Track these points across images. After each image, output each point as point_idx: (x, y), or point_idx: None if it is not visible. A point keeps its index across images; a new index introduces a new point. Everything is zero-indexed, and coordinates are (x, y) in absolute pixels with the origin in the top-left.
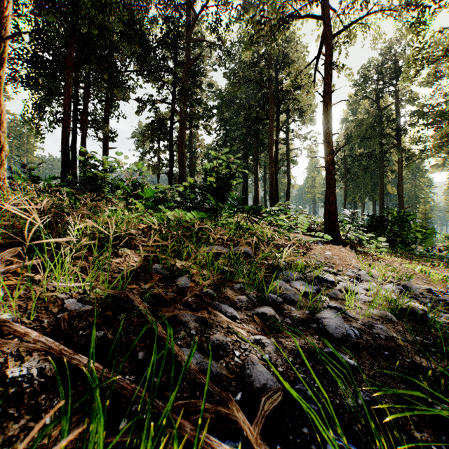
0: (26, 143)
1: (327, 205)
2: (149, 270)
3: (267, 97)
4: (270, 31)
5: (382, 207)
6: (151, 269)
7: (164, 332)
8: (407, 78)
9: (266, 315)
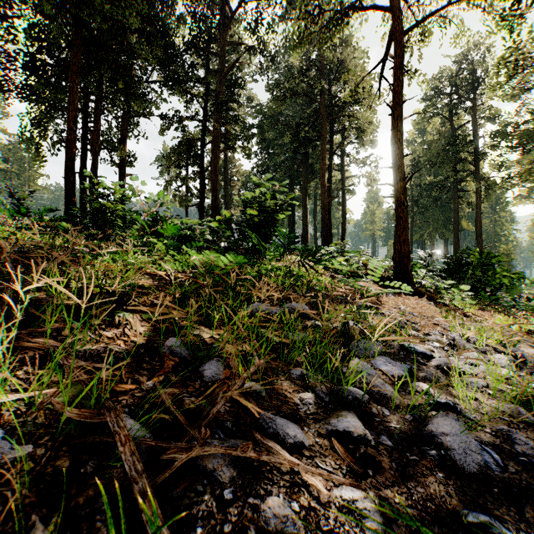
0: (27, 169)
1: (397, 244)
2: (159, 349)
3: (319, 113)
4: (325, 26)
5: (457, 246)
6: (163, 347)
7: (165, 528)
8: (496, 86)
9: (351, 435)
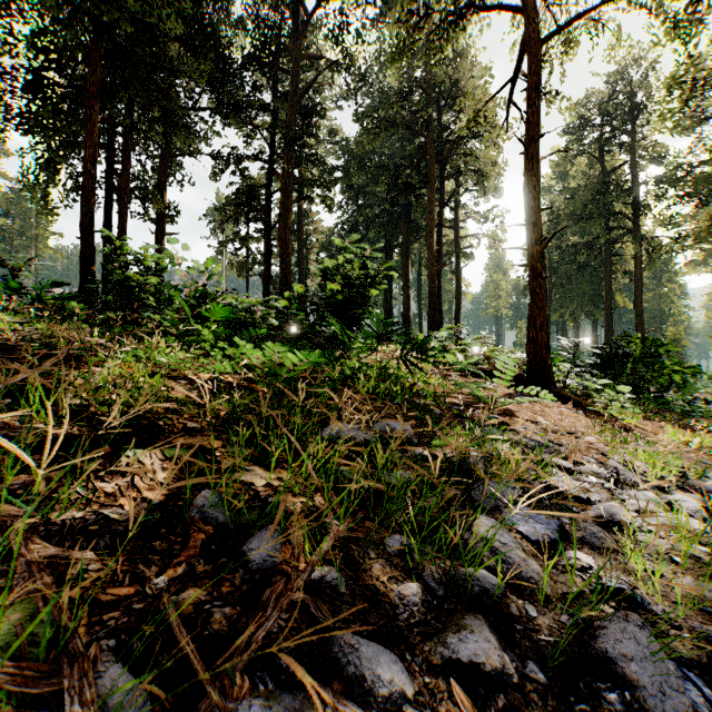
0: (34, 226)
1: (532, 330)
2: (184, 511)
3: (425, 151)
4: (434, 33)
5: (609, 330)
6: (191, 507)
7: None
8: (666, 114)
9: (481, 668)
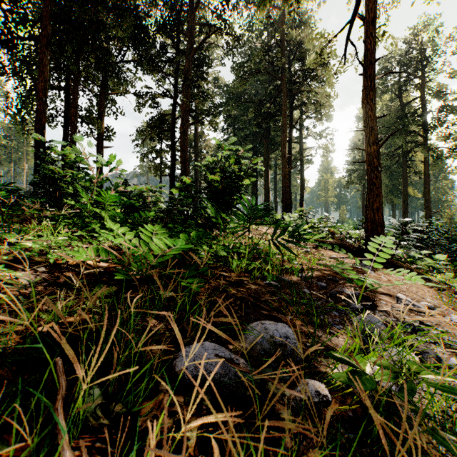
0: (25, 145)
1: (369, 212)
2: None
3: (280, 89)
4: None
5: (406, 211)
6: None
7: None
8: None
9: None
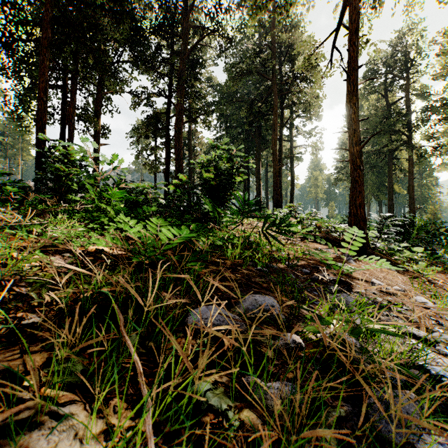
0: (21, 141)
1: (352, 208)
2: None
3: (271, 90)
4: None
5: (391, 207)
6: None
7: None
8: None
9: None
